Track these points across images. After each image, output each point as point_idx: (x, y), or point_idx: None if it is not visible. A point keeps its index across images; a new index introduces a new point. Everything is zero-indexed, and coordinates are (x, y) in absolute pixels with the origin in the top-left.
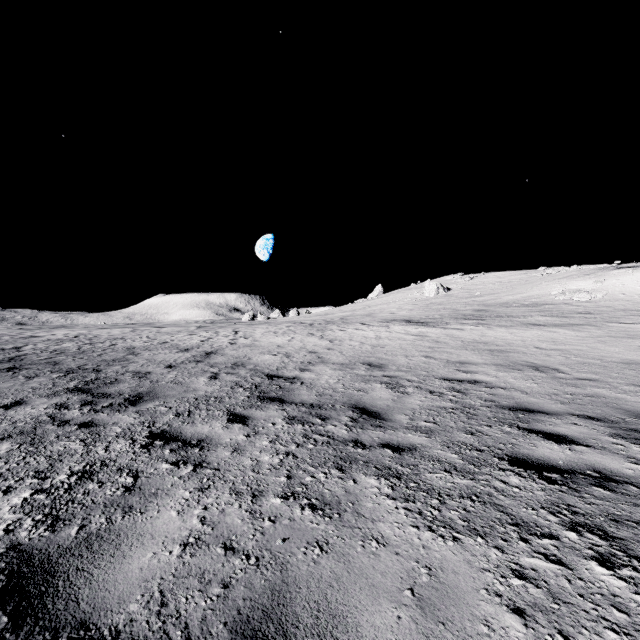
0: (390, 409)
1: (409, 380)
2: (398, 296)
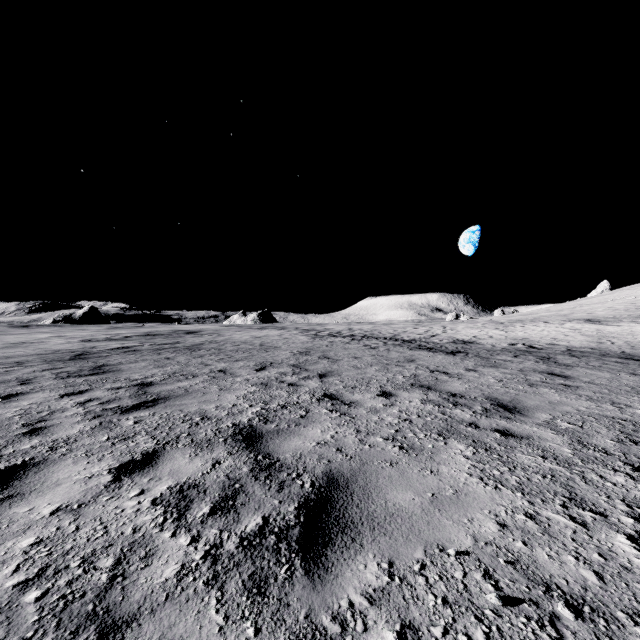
0: (501, 346)
1: (524, 343)
2: (623, 293)
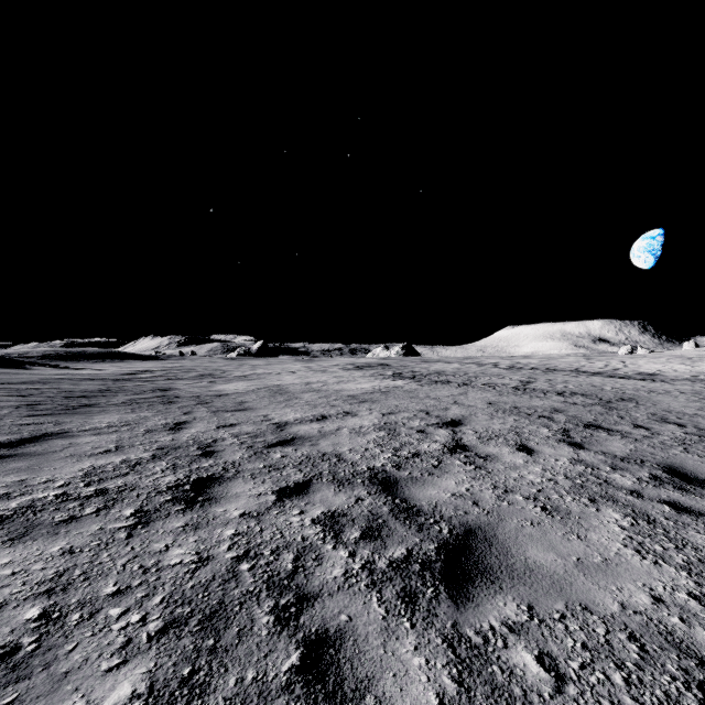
0: (684, 377)
1: None
2: None
